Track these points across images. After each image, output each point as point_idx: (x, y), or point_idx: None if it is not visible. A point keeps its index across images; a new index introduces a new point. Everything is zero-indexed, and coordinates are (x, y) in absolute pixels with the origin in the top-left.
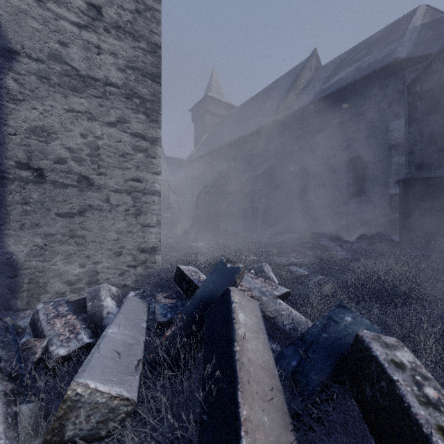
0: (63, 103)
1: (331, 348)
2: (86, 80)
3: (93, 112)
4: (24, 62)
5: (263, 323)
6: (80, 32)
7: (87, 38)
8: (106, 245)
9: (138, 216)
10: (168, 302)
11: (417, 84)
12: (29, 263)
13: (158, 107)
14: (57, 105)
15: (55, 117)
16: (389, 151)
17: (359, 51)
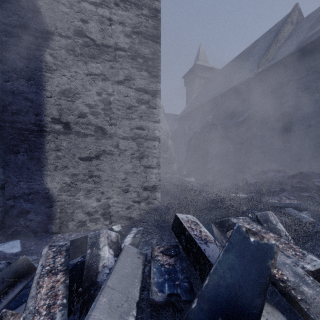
0: (84, 69)
1: None
2: (101, 48)
3: (106, 74)
4: (57, 39)
5: None
6: (96, 10)
7: (101, 13)
8: (116, 183)
9: (141, 159)
10: (166, 261)
11: None
12: (60, 197)
13: (158, 64)
14: (79, 71)
15: (78, 81)
16: None
17: None
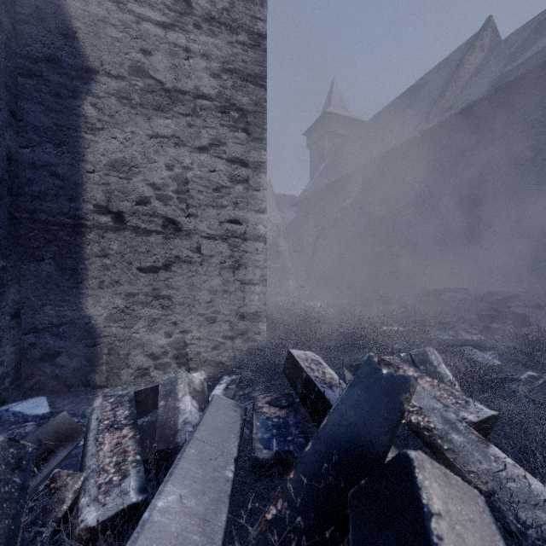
0: (146, 128)
1: None
2: (172, 94)
3: (180, 136)
4: (103, 81)
5: None
6: (165, 34)
7: (173, 40)
8: (196, 308)
9: (236, 270)
10: (274, 413)
11: None
12: (108, 330)
13: (262, 120)
14: (139, 131)
15: (136, 146)
16: None
17: None
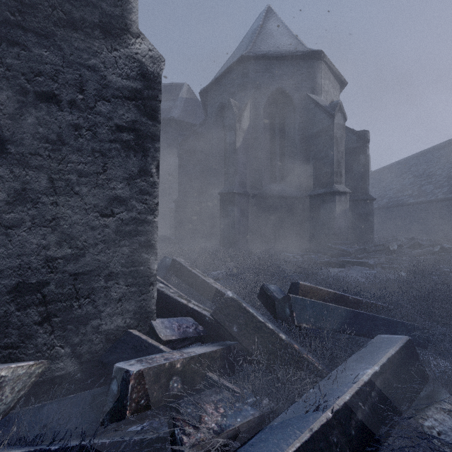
0: None
1: (165, 267)
2: None
3: None
4: None
5: None
6: None
7: None
8: None
9: None
10: None
11: (184, 144)
12: None
13: None
14: None
15: None
16: (169, 178)
17: None
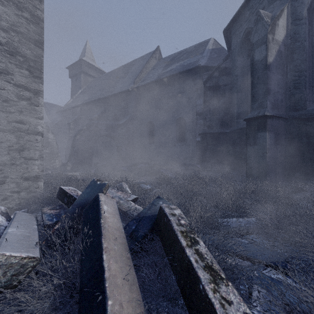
0: None
1: (152, 217)
2: None
3: None
4: None
5: (118, 210)
6: None
7: None
8: None
9: (21, 151)
10: (53, 212)
11: (208, 82)
12: None
13: (41, 67)
14: None
15: None
16: (196, 116)
17: (182, 55)
